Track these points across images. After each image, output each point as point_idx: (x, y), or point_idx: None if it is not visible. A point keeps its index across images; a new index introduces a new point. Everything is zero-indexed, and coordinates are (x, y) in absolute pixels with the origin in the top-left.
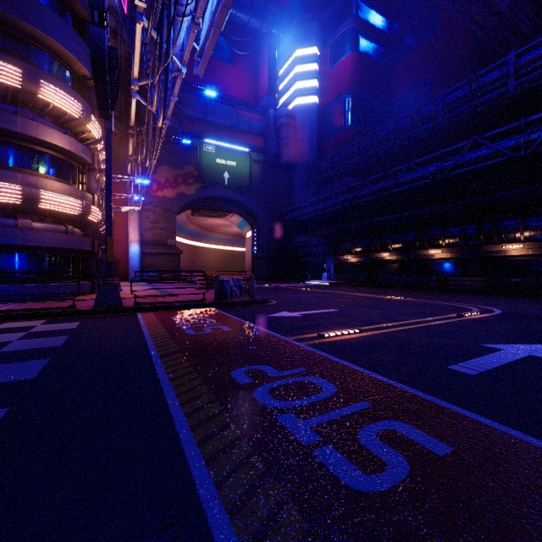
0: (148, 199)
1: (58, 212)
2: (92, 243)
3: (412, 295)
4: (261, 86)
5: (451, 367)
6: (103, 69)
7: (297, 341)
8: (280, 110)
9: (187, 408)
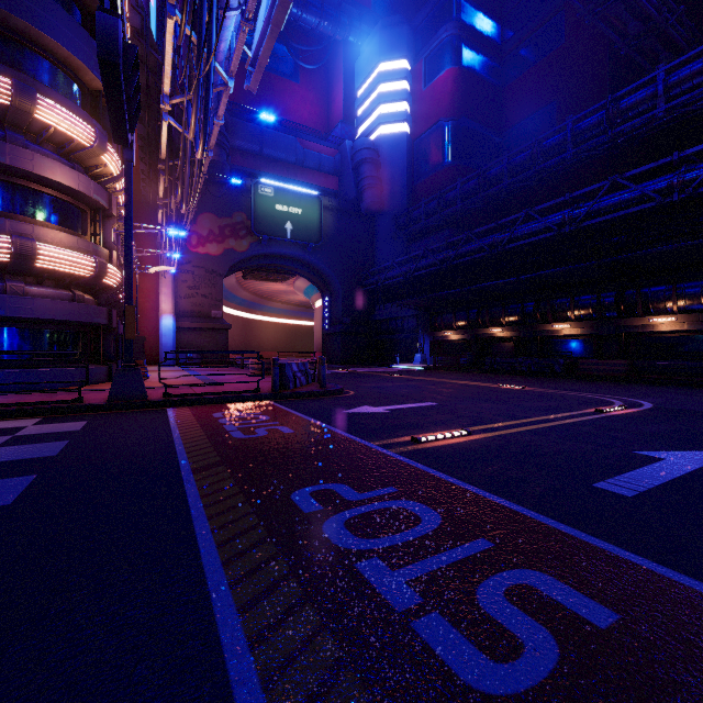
0: (186, 257)
1: (62, 273)
2: (109, 314)
3: (532, 384)
4: (334, 111)
5: (598, 484)
6: (117, 74)
7: (384, 448)
8: (359, 141)
9: (226, 551)
